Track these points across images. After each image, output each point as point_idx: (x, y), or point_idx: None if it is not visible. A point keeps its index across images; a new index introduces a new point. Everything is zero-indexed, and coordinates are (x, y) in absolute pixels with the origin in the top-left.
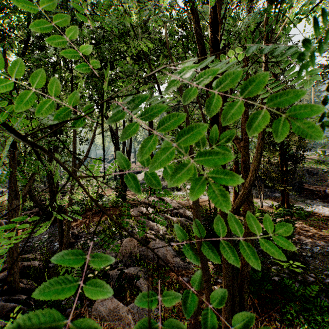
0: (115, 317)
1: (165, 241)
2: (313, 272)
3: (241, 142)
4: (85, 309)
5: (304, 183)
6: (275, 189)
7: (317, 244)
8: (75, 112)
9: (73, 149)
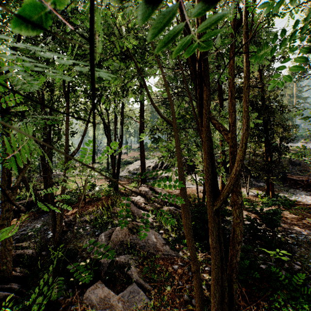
0: (106, 305)
1: (155, 230)
2: (299, 260)
3: (230, 133)
4: (77, 297)
5: (287, 173)
6: (260, 179)
7: (302, 233)
8: (67, 105)
9: (65, 140)
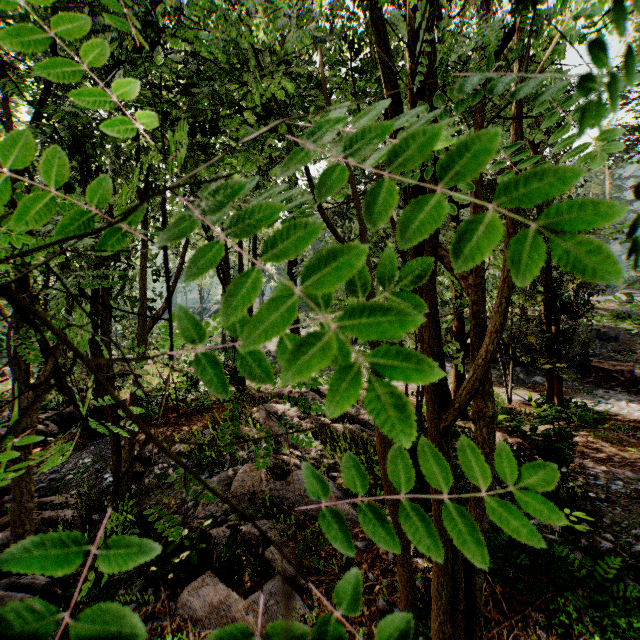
0: (223, 620)
1: (321, 471)
2: (610, 530)
3: (470, 276)
4: (164, 605)
5: (591, 356)
6: (535, 369)
7: (618, 477)
8: (144, 218)
9: (140, 290)
